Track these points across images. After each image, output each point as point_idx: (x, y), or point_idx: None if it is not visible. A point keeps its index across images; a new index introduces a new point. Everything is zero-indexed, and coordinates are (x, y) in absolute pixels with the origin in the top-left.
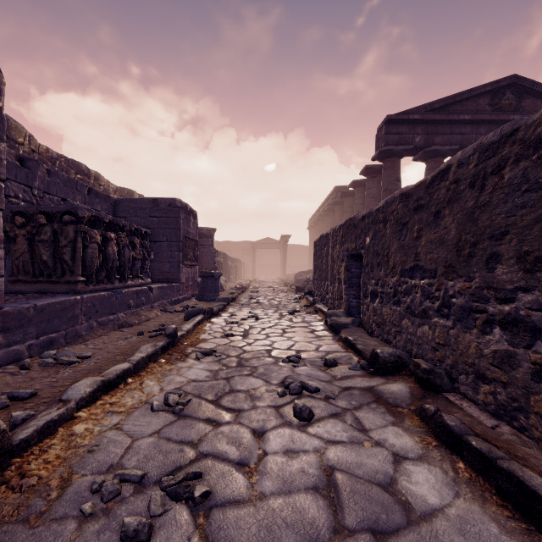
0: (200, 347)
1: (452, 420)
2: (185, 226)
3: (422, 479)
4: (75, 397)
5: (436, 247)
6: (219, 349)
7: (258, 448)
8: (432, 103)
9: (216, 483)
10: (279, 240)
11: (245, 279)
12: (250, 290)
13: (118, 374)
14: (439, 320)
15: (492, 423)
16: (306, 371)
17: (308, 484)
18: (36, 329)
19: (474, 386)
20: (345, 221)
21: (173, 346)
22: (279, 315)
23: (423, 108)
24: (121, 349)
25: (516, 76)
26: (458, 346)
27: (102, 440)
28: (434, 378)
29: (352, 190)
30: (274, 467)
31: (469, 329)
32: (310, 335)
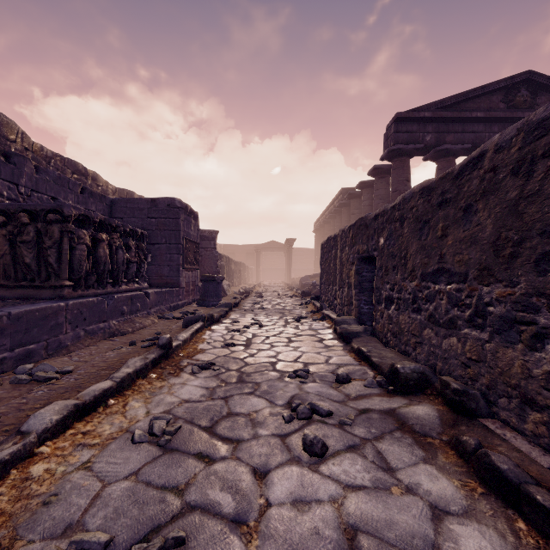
0: (197, 359)
1: (503, 461)
2: (186, 228)
3: (474, 548)
4: (37, 428)
5: (467, 247)
6: (218, 361)
7: (260, 495)
8: (443, 100)
9: None
10: (284, 244)
11: (249, 284)
12: (254, 294)
13: (97, 395)
14: (471, 332)
15: (548, 461)
16: (315, 388)
17: None
18: (11, 341)
19: (520, 413)
20: (356, 221)
21: (166, 358)
22: (284, 322)
23: (433, 106)
24: (108, 362)
25: (531, 72)
26: (497, 364)
27: (65, 486)
28: (467, 400)
29: (359, 192)
30: (280, 526)
31: (512, 344)
32: (318, 345)
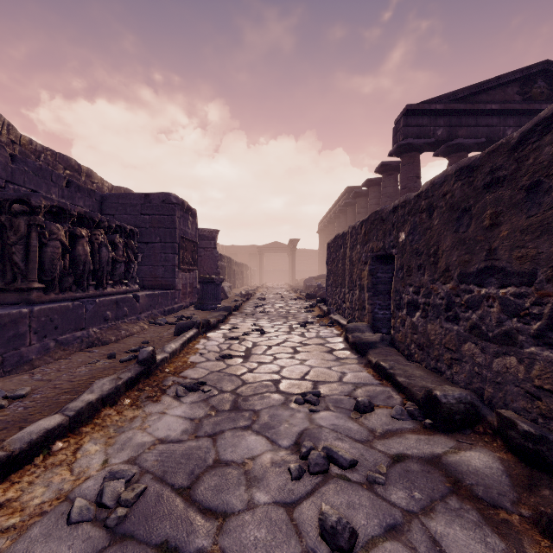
0: (185, 376)
1: None
2: (182, 225)
3: None
4: None
5: (534, 238)
6: (210, 379)
7: None
8: (455, 92)
9: None
10: (288, 244)
11: (251, 285)
12: (256, 296)
13: (34, 440)
14: (542, 351)
15: None
16: (329, 420)
17: None
18: None
19: None
20: (369, 215)
21: (147, 376)
22: (288, 328)
23: (445, 98)
24: (74, 382)
25: (548, 62)
26: None
27: None
28: (547, 450)
29: (366, 190)
30: None
31: None
32: (328, 357)
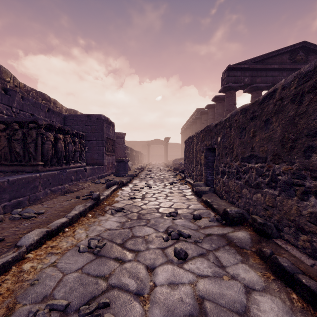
0: (114, 206)
1: (285, 261)
2: (107, 131)
3: (267, 308)
4: (26, 244)
5: (266, 143)
6: (126, 207)
7: (150, 280)
8: (255, 58)
9: (119, 310)
10: (164, 140)
11: (143, 163)
12: (146, 169)
13: (58, 226)
14: (269, 190)
15: (310, 262)
16: (181, 222)
17: (186, 312)
18: (9, 195)
19: (295, 235)
20: (204, 127)
21: (97, 206)
22: (163, 185)
23: (249, 61)
24: (64, 207)
25: (305, 42)
26: (283, 208)
27: (42, 275)
28: (266, 229)
29: (207, 111)
30: (161, 296)
31: (291, 197)
32: (183, 198)
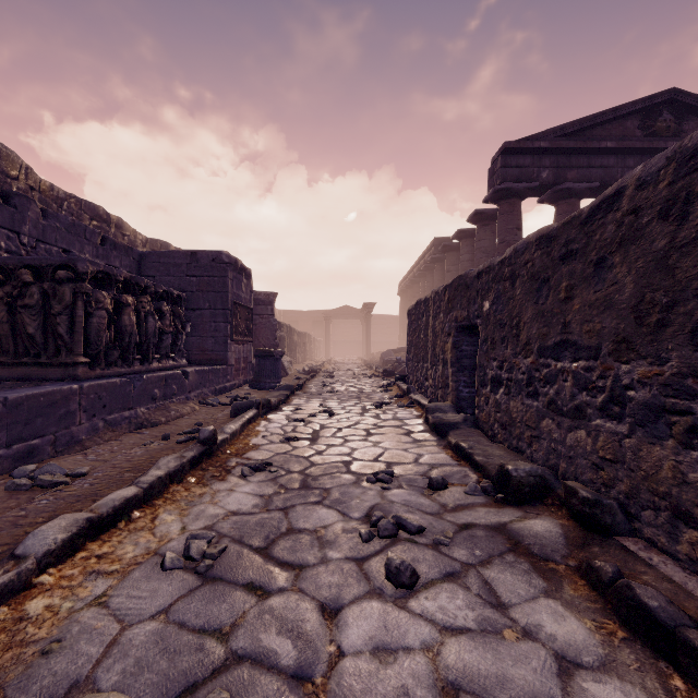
0: (249, 458)
1: (651, 596)
2: (235, 289)
3: None
4: (37, 551)
5: (599, 313)
6: (276, 460)
7: (329, 640)
8: (564, 126)
9: None
10: (361, 309)
11: (316, 360)
12: (322, 374)
13: (117, 506)
14: (605, 423)
15: None
16: (401, 496)
17: None
18: (7, 434)
19: (670, 530)
20: (453, 280)
21: (209, 457)
22: (361, 409)
23: (551, 133)
24: (133, 461)
25: (675, 90)
26: (640, 465)
27: (71, 629)
28: (601, 513)
29: (457, 243)
30: (356, 684)
31: (660, 440)
32: (405, 439)
